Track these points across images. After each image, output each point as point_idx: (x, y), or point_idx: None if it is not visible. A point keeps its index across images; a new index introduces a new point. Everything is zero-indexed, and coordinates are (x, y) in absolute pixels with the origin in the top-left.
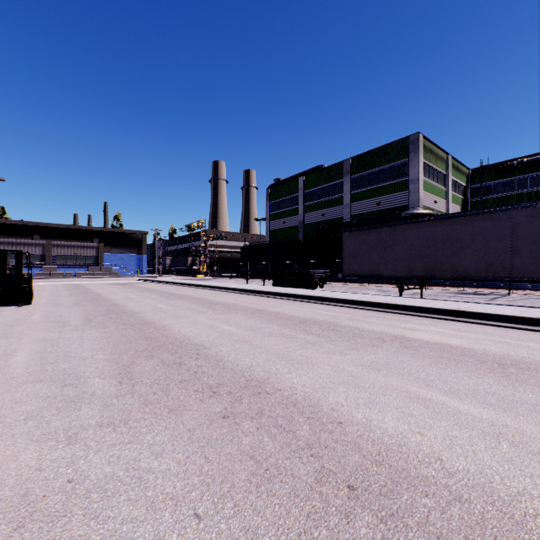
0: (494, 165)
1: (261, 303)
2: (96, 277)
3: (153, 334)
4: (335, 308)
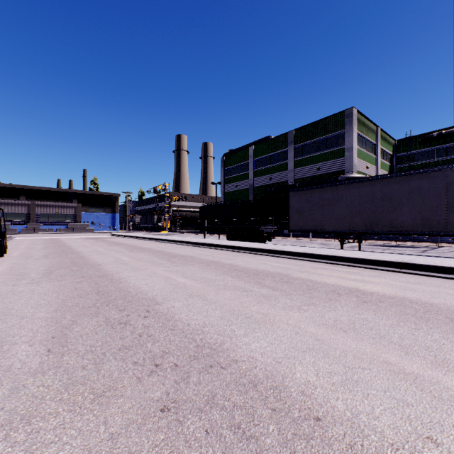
0: (416, 137)
1: (217, 255)
2: (74, 232)
3: (107, 287)
4: (284, 260)
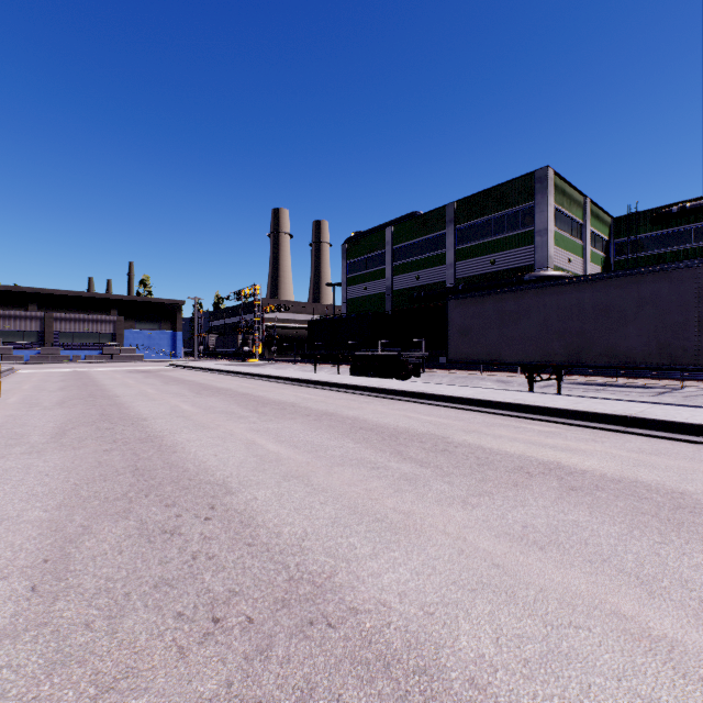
0: (645, 213)
1: (333, 402)
2: (113, 361)
3: (151, 461)
4: (440, 410)
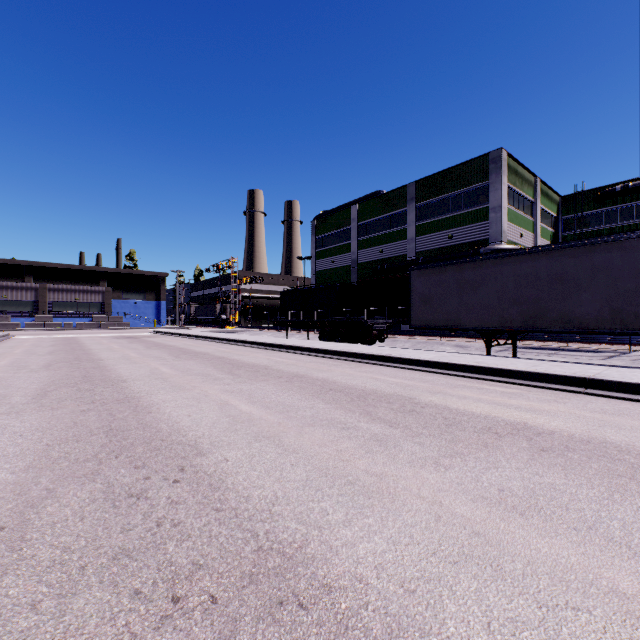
0: (591, 191)
1: (303, 364)
2: (102, 328)
3: (126, 422)
4: (405, 372)
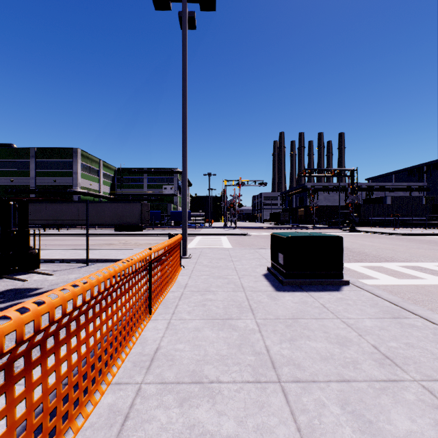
0: (126, 168)
1: None
2: None
3: None
4: None
